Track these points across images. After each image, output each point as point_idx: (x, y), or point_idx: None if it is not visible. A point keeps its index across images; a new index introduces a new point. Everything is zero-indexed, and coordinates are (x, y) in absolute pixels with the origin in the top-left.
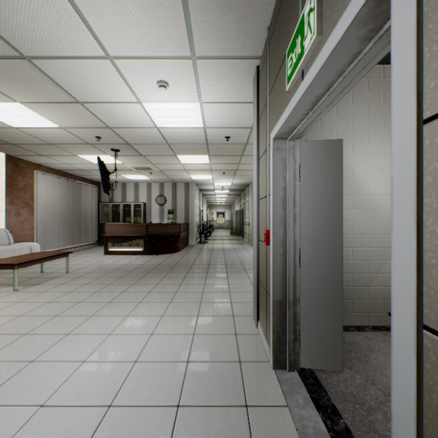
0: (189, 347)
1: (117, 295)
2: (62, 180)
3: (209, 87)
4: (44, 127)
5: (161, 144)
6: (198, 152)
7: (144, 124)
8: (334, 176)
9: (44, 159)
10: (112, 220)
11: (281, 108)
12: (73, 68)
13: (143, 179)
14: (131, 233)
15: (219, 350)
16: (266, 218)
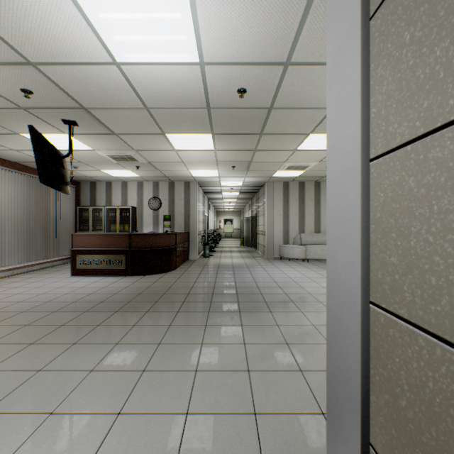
0: None
1: (18, 385)
2: (18, 175)
3: None
4: None
5: (135, 109)
6: (196, 127)
7: (91, 54)
8: None
9: None
10: (93, 229)
11: None
12: None
13: (131, 177)
14: (107, 246)
15: None
16: None
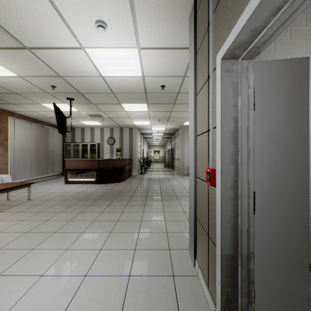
0: (123, 296)
1: (63, 224)
2: (32, 125)
3: (146, 29)
4: (4, 76)
5: (107, 93)
6: (139, 100)
7: (90, 73)
8: (297, 103)
9: (15, 107)
10: (73, 156)
11: (240, 6)
12: (8, 3)
13: (97, 125)
14: (86, 167)
15: (156, 302)
16: (208, 155)
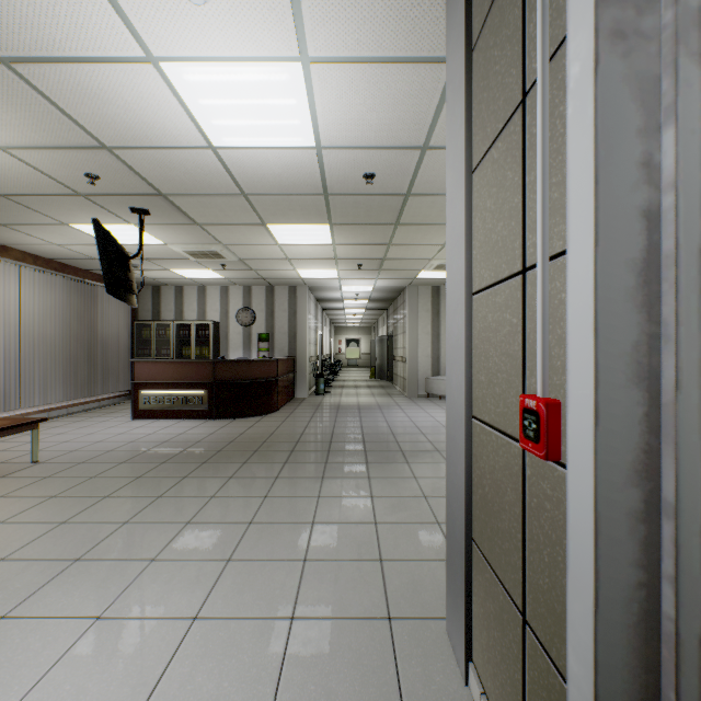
0: None
1: (106, 535)
2: (55, 277)
3: None
4: None
5: (230, 196)
6: (309, 216)
7: (182, 138)
8: None
9: (9, 234)
10: (157, 353)
11: None
12: None
13: (212, 278)
14: (183, 378)
15: None
16: (523, 351)
